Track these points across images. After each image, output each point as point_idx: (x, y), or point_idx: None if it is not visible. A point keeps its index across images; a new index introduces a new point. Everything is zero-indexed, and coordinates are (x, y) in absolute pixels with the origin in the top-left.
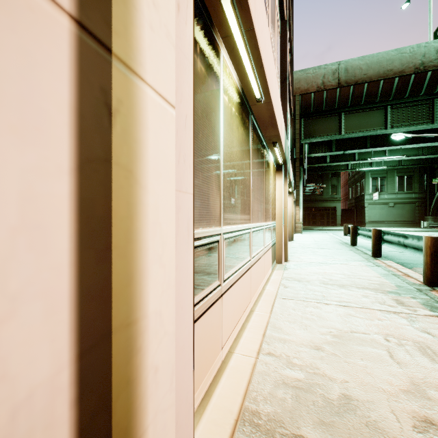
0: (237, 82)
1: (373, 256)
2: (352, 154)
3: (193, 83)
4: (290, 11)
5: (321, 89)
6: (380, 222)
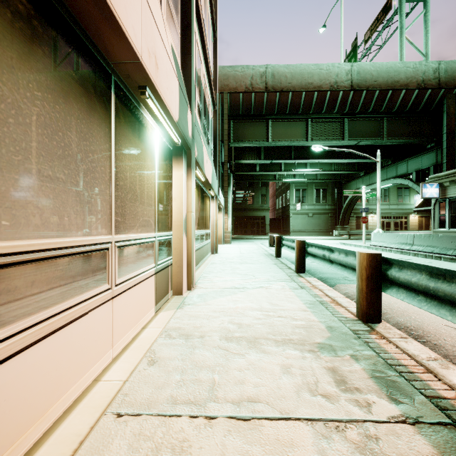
0: None
1: (297, 273)
2: (279, 165)
3: None
4: None
5: (250, 91)
6: (302, 231)
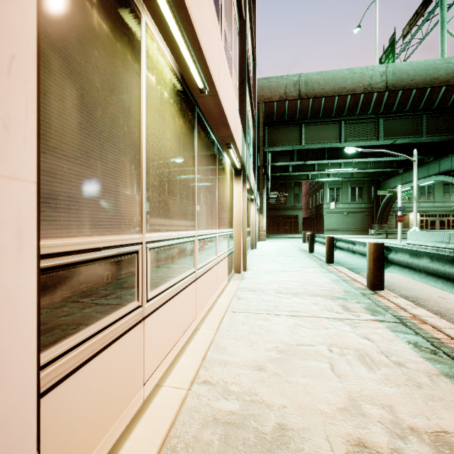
0: (172, 64)
1: (327, 263)
2: (312, 165)
3: (36, 13)
4: (252, 14)
5: (284, 99)
6: (336, 230)
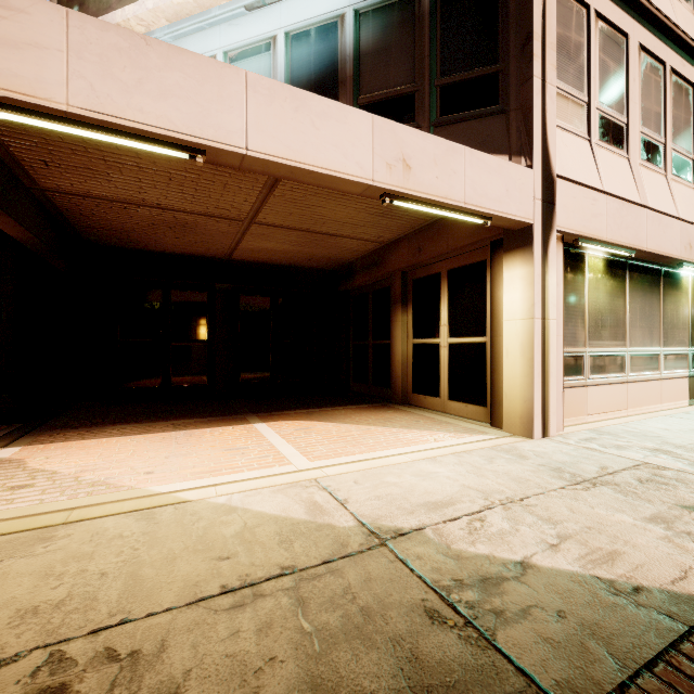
0: (604, 255)
1: None
2: None
3: (563, 301)
4: None
5: None
6: None
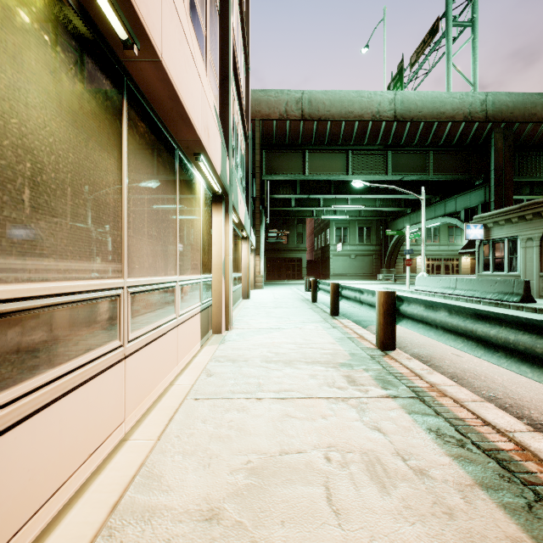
0: None
1: (331, 315)
2: (317, 199)
3: None
4: (242, 2)
5: (284, 119)
6: (343, 275)
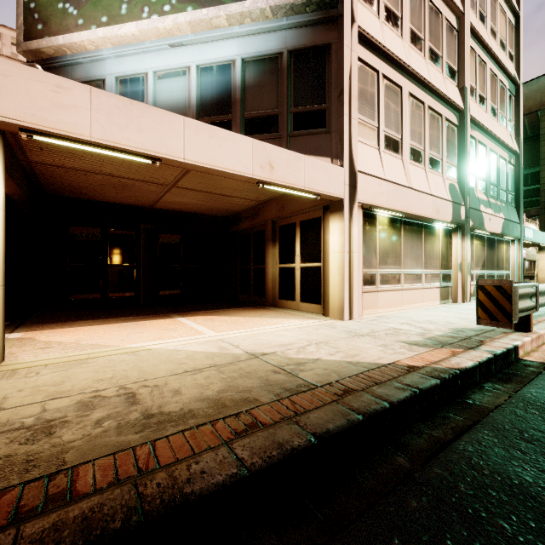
0: (388, 215)
1: None
2: None
3: (362, 242)
4: (498, 60)
5: None
6: None
